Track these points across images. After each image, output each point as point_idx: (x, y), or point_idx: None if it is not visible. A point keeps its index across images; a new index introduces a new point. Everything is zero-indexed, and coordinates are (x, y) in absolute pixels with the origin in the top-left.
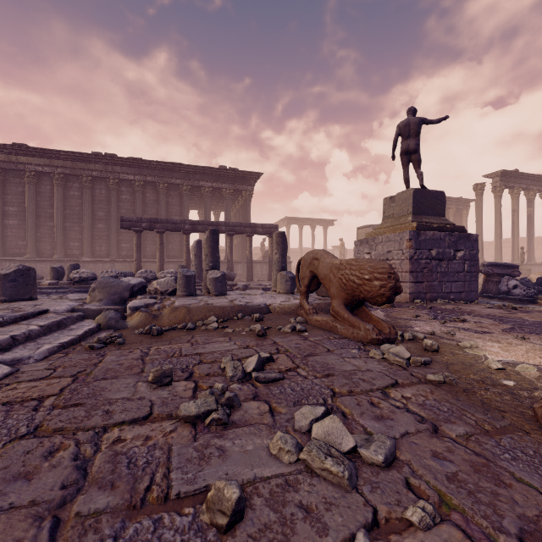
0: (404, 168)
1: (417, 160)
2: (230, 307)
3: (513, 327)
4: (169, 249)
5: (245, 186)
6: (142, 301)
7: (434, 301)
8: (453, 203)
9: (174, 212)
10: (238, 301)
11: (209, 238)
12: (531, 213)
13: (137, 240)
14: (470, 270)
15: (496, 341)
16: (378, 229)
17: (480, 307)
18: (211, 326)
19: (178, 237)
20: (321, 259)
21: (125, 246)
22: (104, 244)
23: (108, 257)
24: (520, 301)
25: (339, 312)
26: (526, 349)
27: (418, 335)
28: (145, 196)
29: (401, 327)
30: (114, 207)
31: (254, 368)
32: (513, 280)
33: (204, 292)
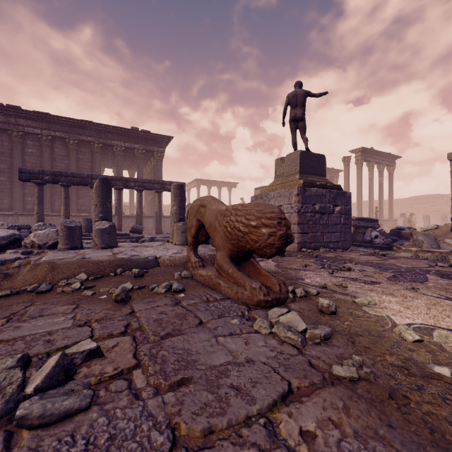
0: (292, 133)
1: (303, 127)
2: (109, 262)
3: (395, 275)
4: (80, 203)
5: (156, 148)
6: (0, 256)
7: (317, 249)
8: (327, 172)
9: (85, 168)
10: (122, 254)
11: (99, 187)
12: (381, 182)
13: (39, 192)
14: (345, 223)
15: (390, 294)
16: (271, 186)
17: (356, 255)
18: (70, 287)
19: (89, 192)
20: (208, 206)
21: (31, 200)
22: (6, 197)
23: (11, 210)
24: (380, 249)
25: (223, 266)
26: (425, 304)
27: (311, 291)
28: (53, 150)
29: (292, 279)
30: (18, 160)
31: (37, 388)
32: (375, 231)
33: (93, 245)
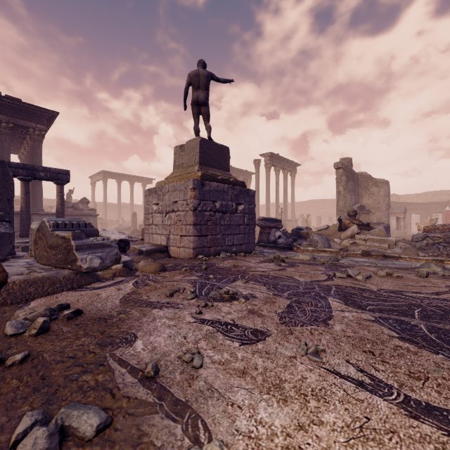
0: (194, 119)
1: (207, 113)
2: None
3: (291, 304)
4: None
5: (32, 123)
6: None
7: (218, 254)
8: (242, 174)
9: None
10: None
11: None
12: (286, 185)
13: None
14: (249, 223)
15: (277, 388)
16: (169, 178)
17: (256, 262)
18: None
19: None
20: None
21: None
22: None
23: None
24: (283, 249)
25: None
26: (345, 435)
27: (81, 425)
28: None
29: (110, 343)
30: None
31: None
32: (278, 232)
33: None
